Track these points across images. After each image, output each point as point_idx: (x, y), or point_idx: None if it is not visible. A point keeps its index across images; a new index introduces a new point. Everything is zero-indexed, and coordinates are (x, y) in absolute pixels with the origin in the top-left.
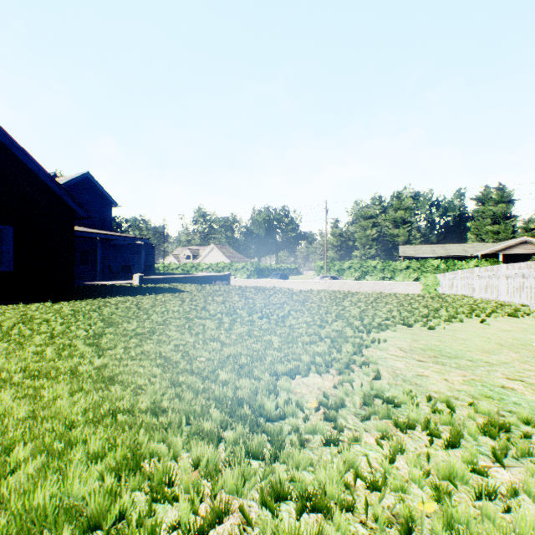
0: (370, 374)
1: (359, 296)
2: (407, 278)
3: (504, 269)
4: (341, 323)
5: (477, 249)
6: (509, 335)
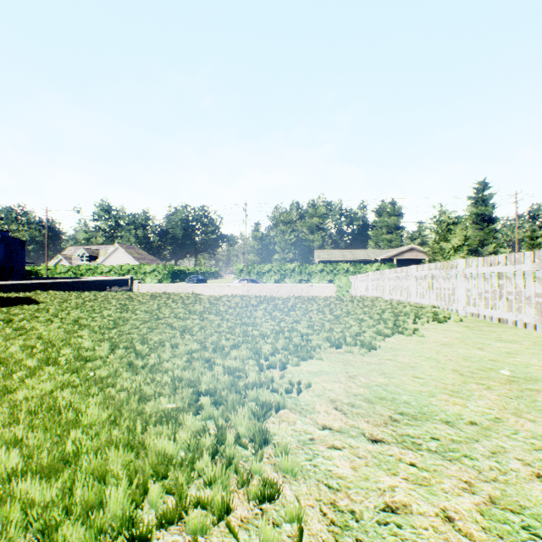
0: (281, 539)
1: (276, 302)
2: (322, 281)
3: (414, 270)
4: (243, 353)
5: (377, 254)
6: (455, 352)
